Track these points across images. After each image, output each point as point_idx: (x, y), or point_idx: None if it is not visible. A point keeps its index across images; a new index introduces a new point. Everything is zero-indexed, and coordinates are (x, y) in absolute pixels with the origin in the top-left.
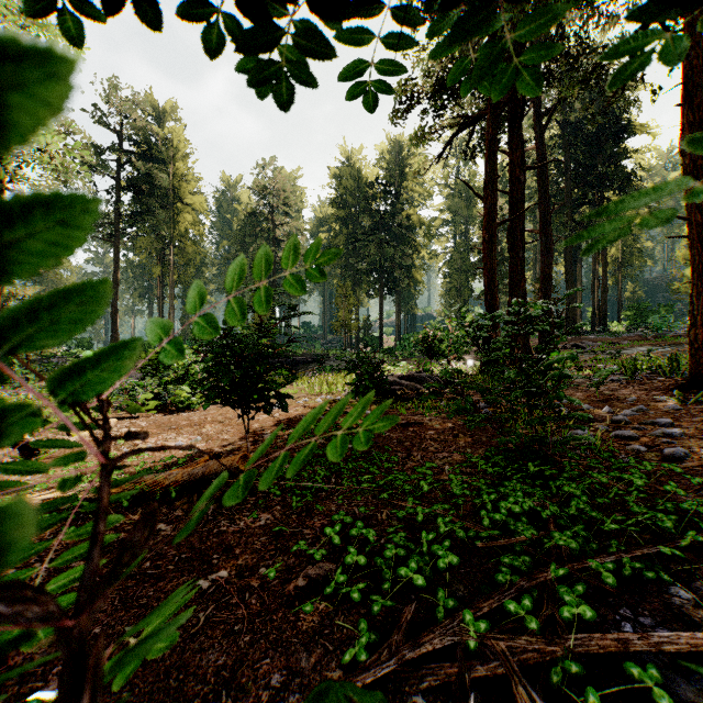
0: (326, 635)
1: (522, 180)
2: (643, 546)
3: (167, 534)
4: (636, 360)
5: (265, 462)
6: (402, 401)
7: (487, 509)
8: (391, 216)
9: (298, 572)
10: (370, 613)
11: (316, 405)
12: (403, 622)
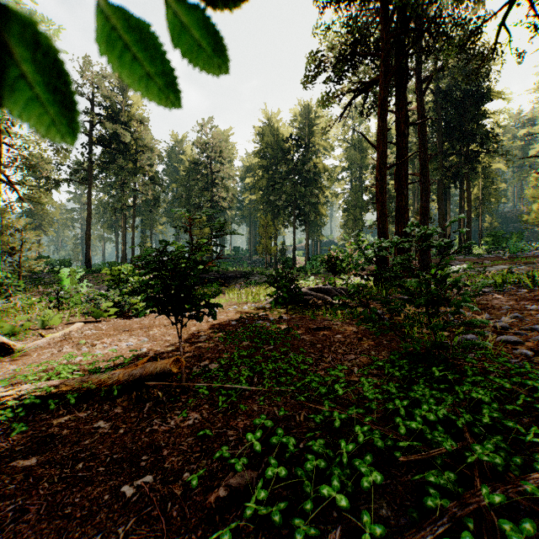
0: None
1: (406, 133)
2: None
3: (104, 432)
4: (503, 276)
5: (198, 362)
6: (312, 308)
7: (400, 414)
8: (302, 164)
9: (220, 479)
10: (292, 533)
11: (243, 312)
12: None
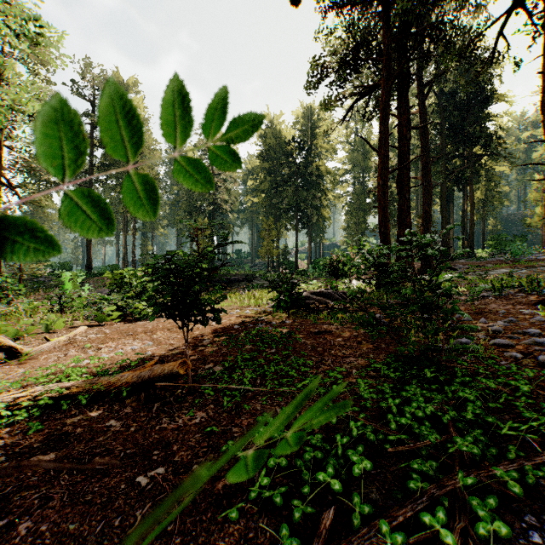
0: (251, 538)
1: (408, 137)
2: (540, 453)
3: (116, 430)
4: (502, 280)
5: (202, 365)
6: (314, 312)
7: (392, 412)
8: (304, 167)
9: (226, 470)
10: (291, 514)
11: (246, 316)
12: (322, 528)
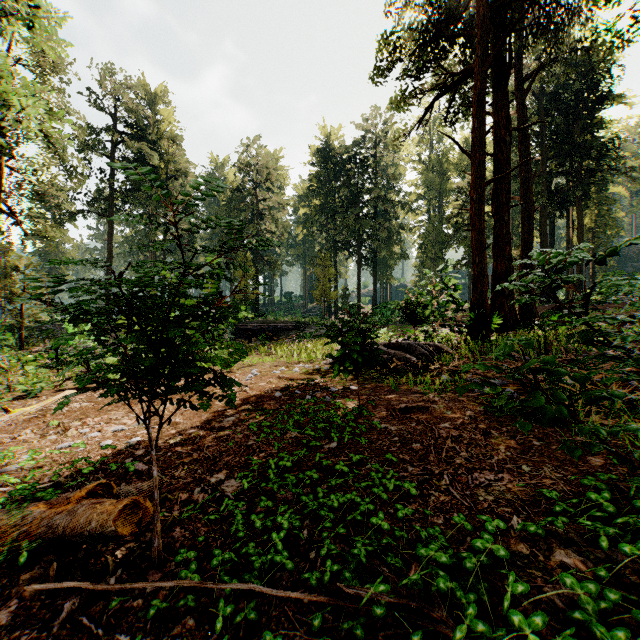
0: None
1: (507, 141)
2: None
3: None
4: None
5: (207, 474)
6: (390, 373)
7: None
8: (368, 190)
9: None
10: None
11: (293, 376)
12: None
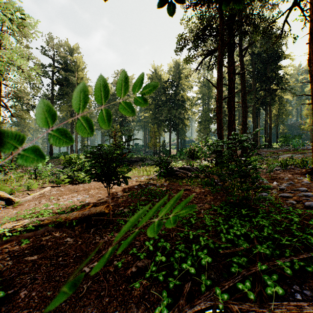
0: (146, 298)
1: (234, 79)
2: (302, 253)
3: (70, 243)
4: (287, 160)
5: (117, 208)
6: (180, 179)
7: (223, 232)
8: (174, 96)
9: (132, 264)
10: (168, 286)
11: (141, 181)
12: (185, 292)
